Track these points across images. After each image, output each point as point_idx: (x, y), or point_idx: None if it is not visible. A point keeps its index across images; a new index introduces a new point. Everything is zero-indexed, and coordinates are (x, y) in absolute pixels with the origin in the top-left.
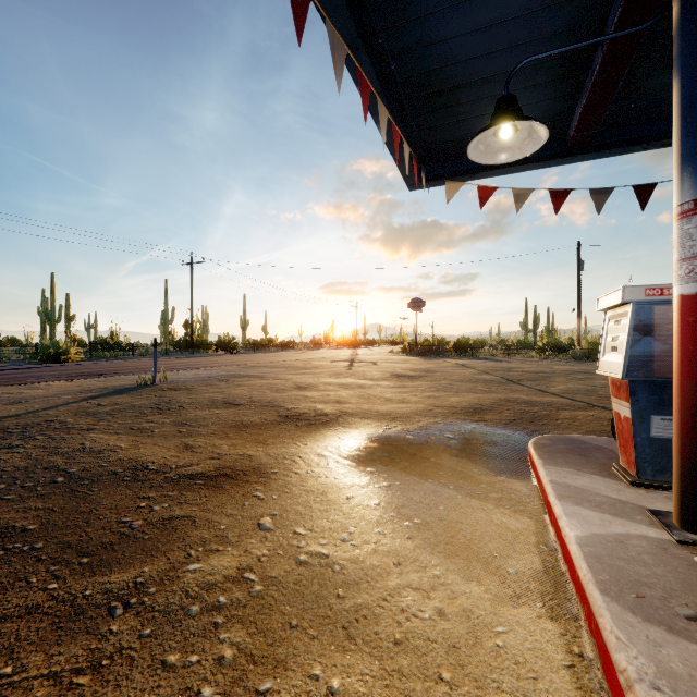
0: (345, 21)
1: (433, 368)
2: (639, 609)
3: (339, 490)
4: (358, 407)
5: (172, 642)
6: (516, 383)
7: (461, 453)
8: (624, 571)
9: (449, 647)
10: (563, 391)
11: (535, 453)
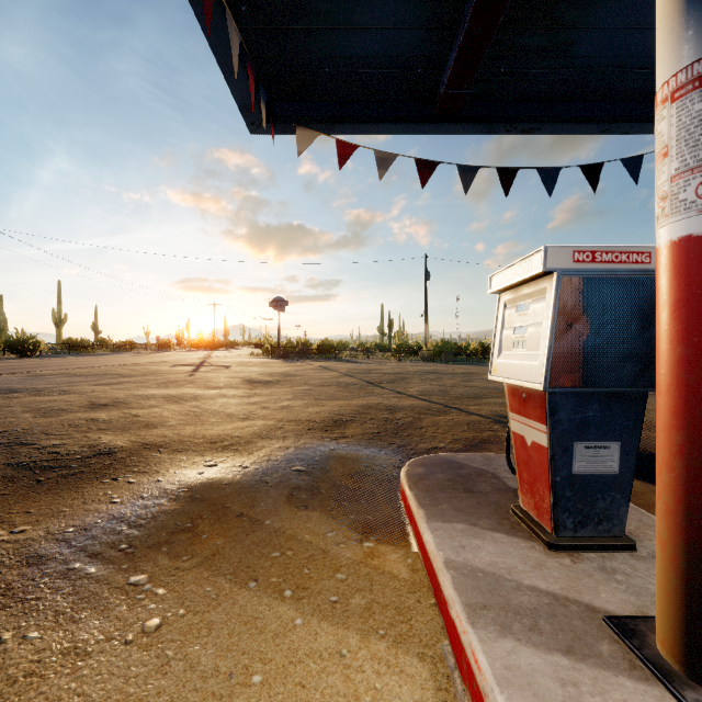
0: None
1: (294, 372)
2: None
3: (3, 693)
4: (176, 433)
5: None
6: (377, 386)
7: (313, 499)
8: None
9: None
10: (420, 393)
11: (412, 496)
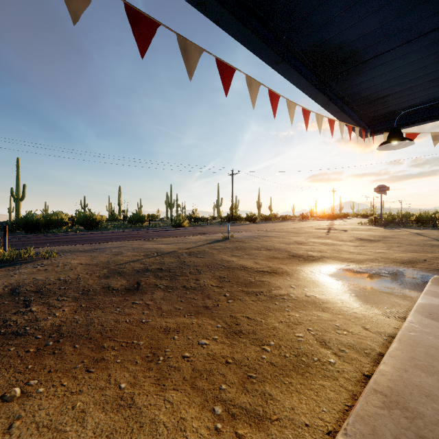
0: (323, 98)
1: (391, 235)
2: (426, 315)
3: (320, 282)
4: (331, 255)
5: (275, 301)
6: None
7: (388, 279)
8: (431, 310)
9: (355, 318)
10: None
11: (429, 281)
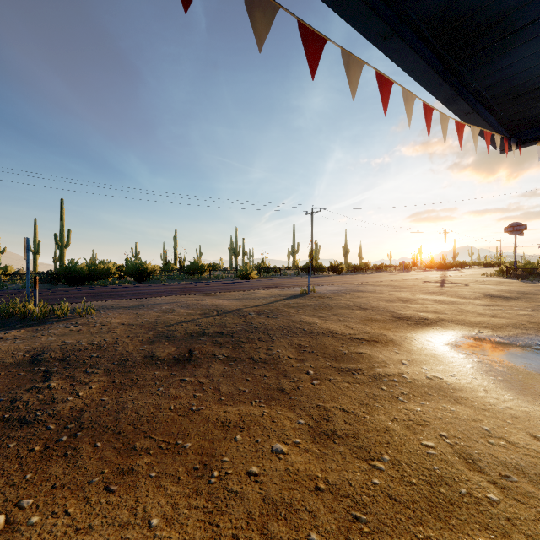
0: (449, 92)
1: (534, 291)
2: None
3: (444, 357)
4: (453, 317)
5: (381, 385)
6: None
7: None
8: None
9: (512, 417)
10: None
11: None
